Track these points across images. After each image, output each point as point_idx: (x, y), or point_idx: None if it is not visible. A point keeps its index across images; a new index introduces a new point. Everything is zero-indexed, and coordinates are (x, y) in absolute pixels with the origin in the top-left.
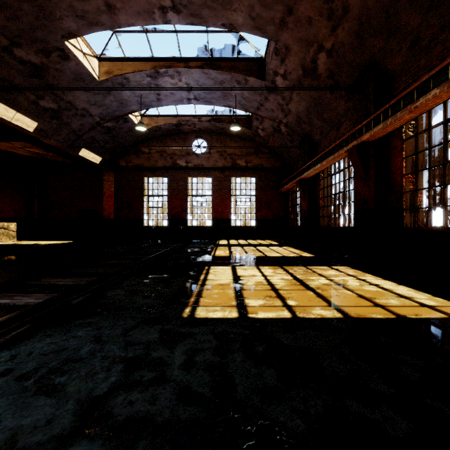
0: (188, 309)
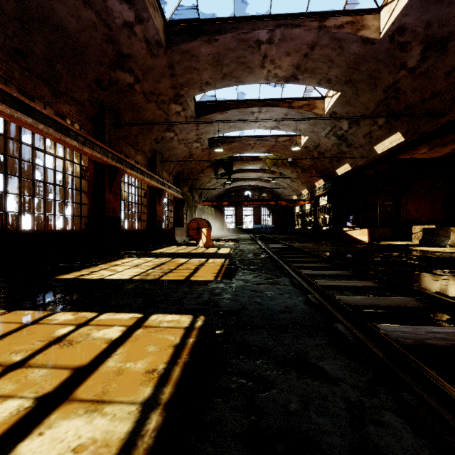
0: (198, 323)
